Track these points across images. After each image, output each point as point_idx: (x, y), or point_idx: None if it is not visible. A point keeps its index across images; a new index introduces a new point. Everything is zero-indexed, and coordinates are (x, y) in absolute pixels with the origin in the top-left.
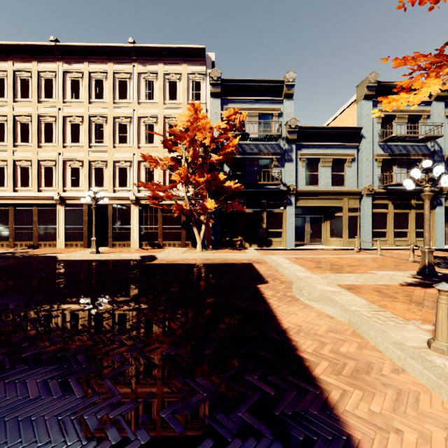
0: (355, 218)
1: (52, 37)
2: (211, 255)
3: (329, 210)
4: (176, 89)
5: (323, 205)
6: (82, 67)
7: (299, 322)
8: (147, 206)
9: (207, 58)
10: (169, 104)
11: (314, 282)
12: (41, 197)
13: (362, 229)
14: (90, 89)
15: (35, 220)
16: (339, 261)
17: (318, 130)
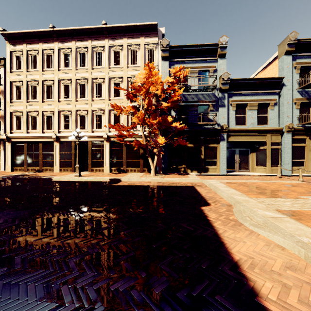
0: (277, 151)
1: (51, 25)
2: (161, 179)
3: (254, 144)
4: (136, 56)
5: (250, 140)
6: (71, 45)
7: (249, 252)
8: (115, 142)
9: (159, 31)
10: (131, 67)
11: (253, 206)
12: (44, 136)
13: (283, 160)
14: (76, 60)
15: (40, 153)
16: (268, 186)
17: (246, 81)
